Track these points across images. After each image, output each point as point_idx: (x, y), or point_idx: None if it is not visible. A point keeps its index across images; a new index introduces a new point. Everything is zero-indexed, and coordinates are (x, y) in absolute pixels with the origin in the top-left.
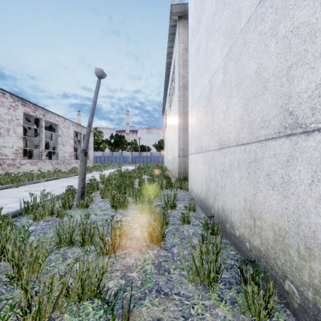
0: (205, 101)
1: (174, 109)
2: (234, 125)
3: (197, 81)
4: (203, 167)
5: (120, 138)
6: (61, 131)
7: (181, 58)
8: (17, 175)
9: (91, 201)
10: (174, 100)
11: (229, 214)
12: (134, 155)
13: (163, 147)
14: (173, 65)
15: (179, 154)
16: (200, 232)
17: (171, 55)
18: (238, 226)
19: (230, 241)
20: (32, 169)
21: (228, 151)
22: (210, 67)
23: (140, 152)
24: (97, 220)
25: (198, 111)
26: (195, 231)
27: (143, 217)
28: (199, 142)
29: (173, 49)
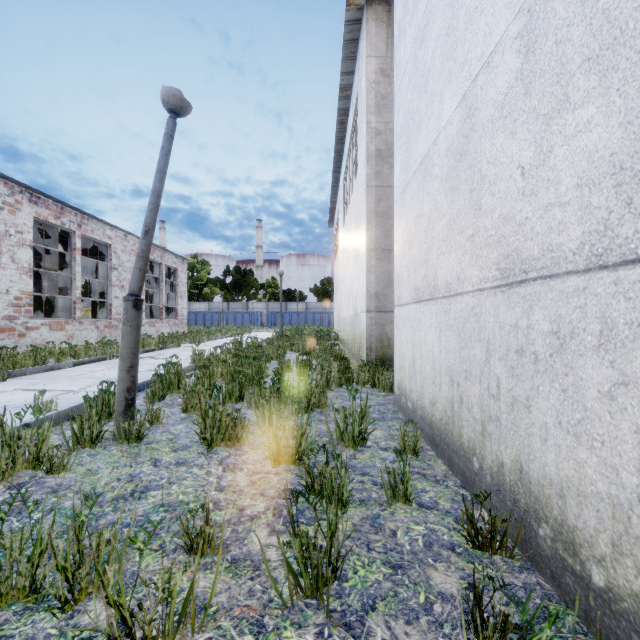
0: (448, 161)
1: (356, 208)
2: (580, 201)
3: (421, 118)
4: (441, 338)
5: (243, 274)
6: (118, 258)
7: (373, 91)
8: (20, 351)
9: (154, 422)
10: (355, 188)
11: (552, 496)
12: (272, 309)
13: (330, 294)
14: (353, 113)
15: (368, 306)
16: (448, 537)
17: (348, 93)
18: (607, 556)
19: (560, 587)
20: (53, 339)
21: (546, 290)
22: (465, 61)
23: (285, 303)
24: (152, 484)
25: (422, 193)
26: (430, 532)
27: (280, 474)
28: (427, 272)
29: (353, 78)
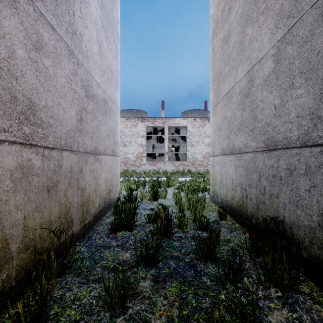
0: None
1: None
2: None
3: None
4: None
5: None
6: None
7: None
8: None
9: None
10: None
11: None
12: None
13: None
14: None
15: (210, 152)
16: None
17: None
18: None
19: None
20: None
21: None
22: None
23: None
24: None
25: None
26: None
27: None
28: None
29: None
